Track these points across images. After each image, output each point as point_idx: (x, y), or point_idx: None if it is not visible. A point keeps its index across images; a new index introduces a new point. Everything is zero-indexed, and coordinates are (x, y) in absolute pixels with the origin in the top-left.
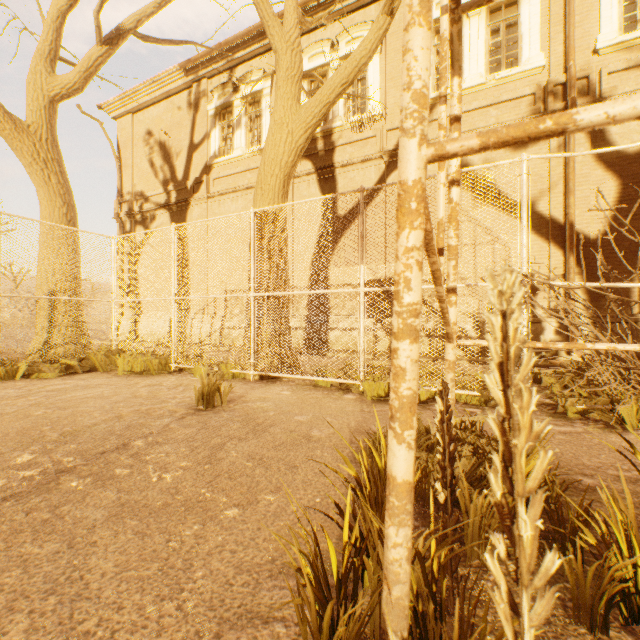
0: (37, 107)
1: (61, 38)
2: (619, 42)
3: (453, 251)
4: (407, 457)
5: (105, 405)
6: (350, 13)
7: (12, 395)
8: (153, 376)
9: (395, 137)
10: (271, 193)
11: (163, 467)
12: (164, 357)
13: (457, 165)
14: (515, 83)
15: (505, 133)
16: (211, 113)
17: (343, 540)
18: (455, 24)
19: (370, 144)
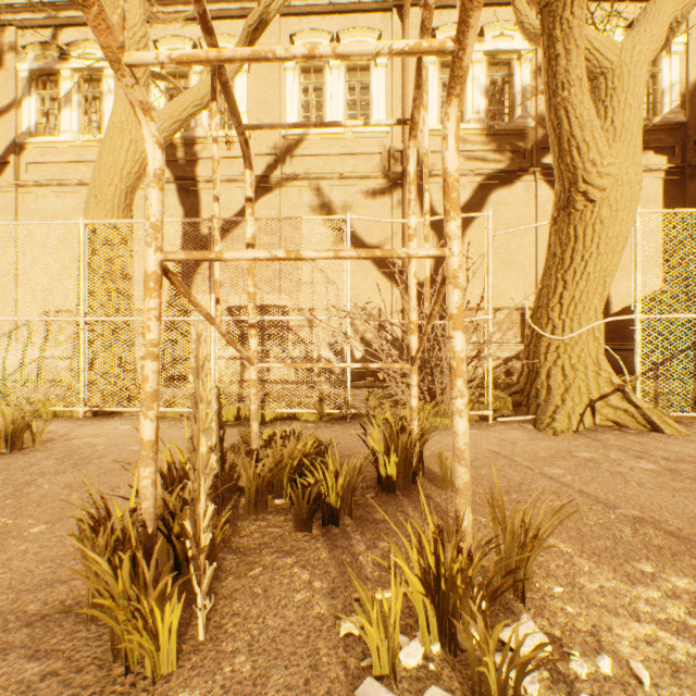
0: None
1: None
2: (437, 129)
3: (252, 296)
4: (151, 426)
5: None
6: (216, 19)
7: None
8: None
9: (263, 163)
10: (109, 204)
11: None
12: None
13: (252, 233)
14: (368, 140)
15: (196, 256)
16: (23, 75)
17: (130, 503)
18: (241, 136)
19: (238, 164)
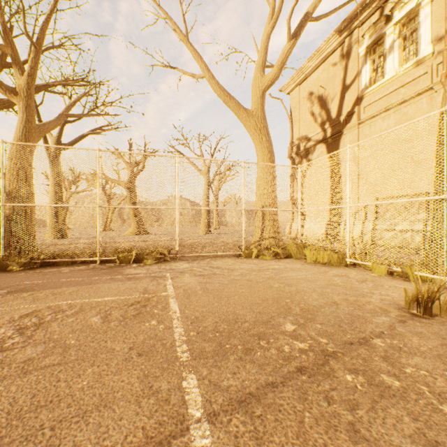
0: (256, 99)
1: (267, 52)
2: None
3: None
4: None
5: (315, 288)
6: None
7: (255, 269)
8: (334, 267)
9: None
10: None
11: (442, 396)
12: (340, 253)
13: None
14: None
15: None
16: (361, 54)
17: None
18: None
19: None
